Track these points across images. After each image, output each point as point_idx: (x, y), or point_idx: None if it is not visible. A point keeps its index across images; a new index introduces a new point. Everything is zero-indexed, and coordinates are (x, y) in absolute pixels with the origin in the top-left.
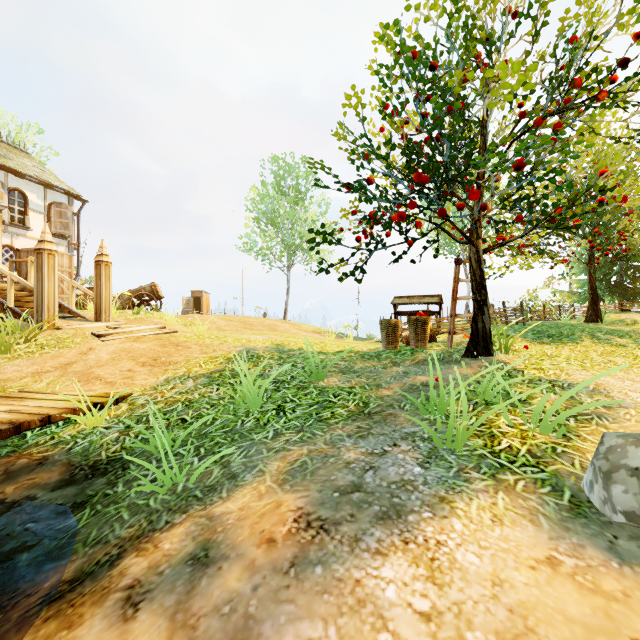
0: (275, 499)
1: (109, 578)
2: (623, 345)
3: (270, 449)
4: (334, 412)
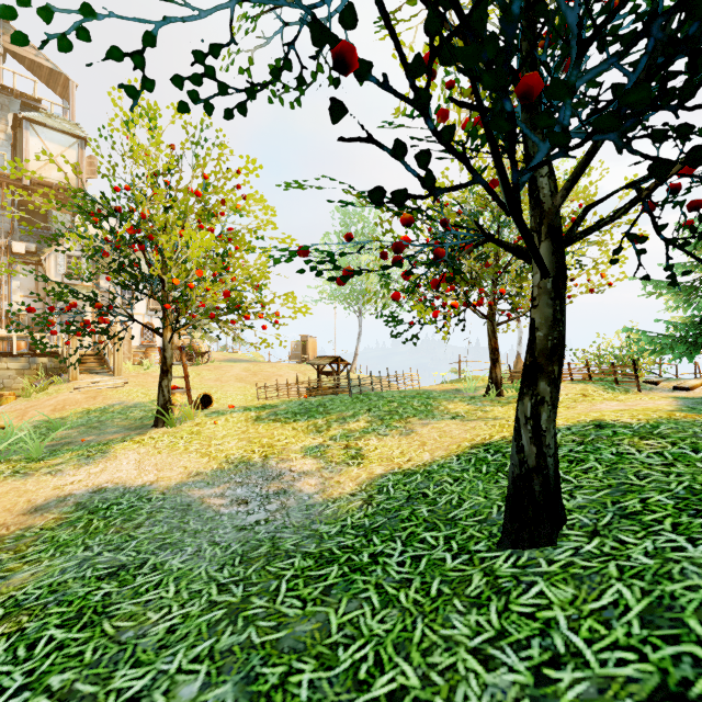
0: None
1: None
2: (323, 431)
3: None
4: None
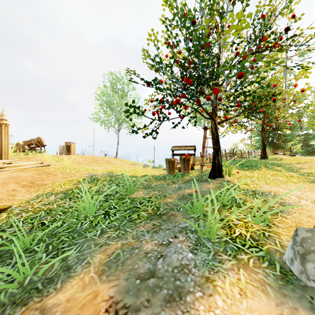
0: (94, 289)
1: None
2: (280, 170)
3: (96, 244)
4: (139, 214)
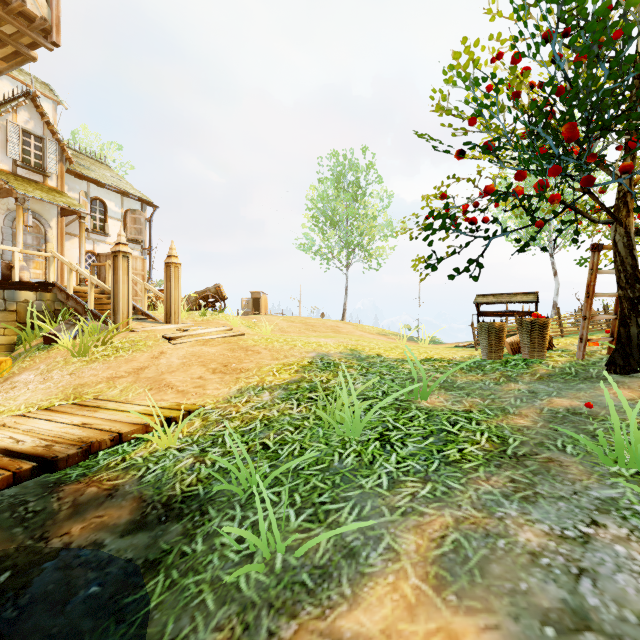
0: (440, 624)
1: None
2: None
3: (392, 508)
4: (462, 450)
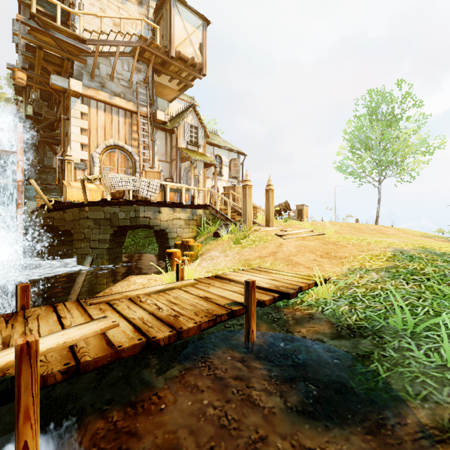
0: None
1: None
2: None
3: None
4: None
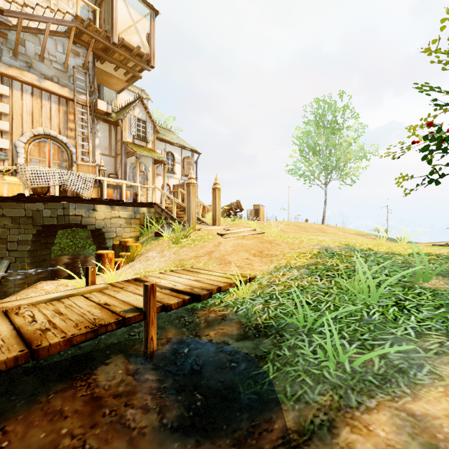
0: None
1: (339, 447)
2: None
3: (425, 349)
4: None
